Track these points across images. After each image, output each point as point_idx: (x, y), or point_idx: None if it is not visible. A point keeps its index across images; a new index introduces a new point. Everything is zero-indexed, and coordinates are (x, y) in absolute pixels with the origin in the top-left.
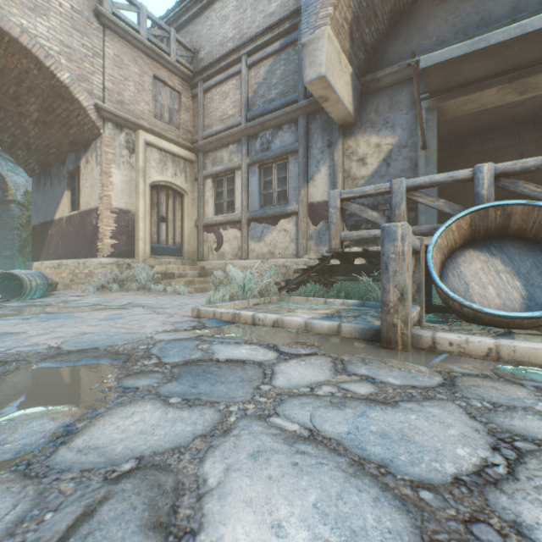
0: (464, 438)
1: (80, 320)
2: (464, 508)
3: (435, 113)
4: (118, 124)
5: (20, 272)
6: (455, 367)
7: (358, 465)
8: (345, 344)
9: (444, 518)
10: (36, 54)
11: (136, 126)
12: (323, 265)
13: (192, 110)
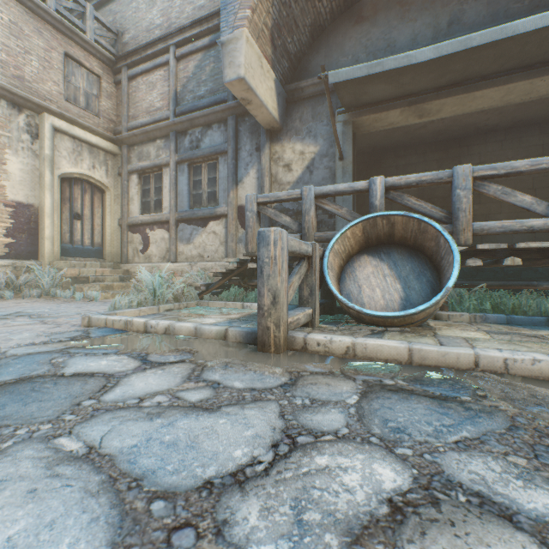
0: (254, 438)
1: None
2: (186, 514)
3: (351, 127)
4: (15, 102)
5: None
6: (310, 367)
7: (111, 482)
8: (225, 349)
9: (153, 529)
10: None
11: (41, 108)
12: (244, 269)
13: (116, 97)
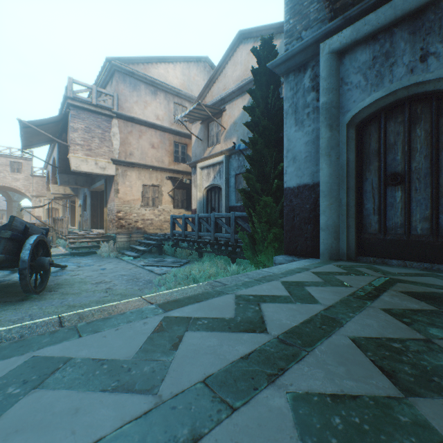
0: None
1: None
2: None
3: (70, 202)
4: (37, 197)
5: None
6: None
7: None
8: None
9: None
10: (18, 189)
11: (42, 196)
12: None
13: None
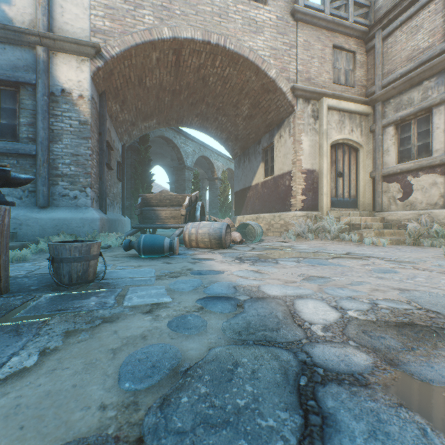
0: None
1: (344, 268)
2: None
3: None
4: (306, 98)
5: (251, 223)
6: None
7: None
8: None
9: None
10: (256, 64)
11: (320, 95)
12: None
13: (365, 64)
